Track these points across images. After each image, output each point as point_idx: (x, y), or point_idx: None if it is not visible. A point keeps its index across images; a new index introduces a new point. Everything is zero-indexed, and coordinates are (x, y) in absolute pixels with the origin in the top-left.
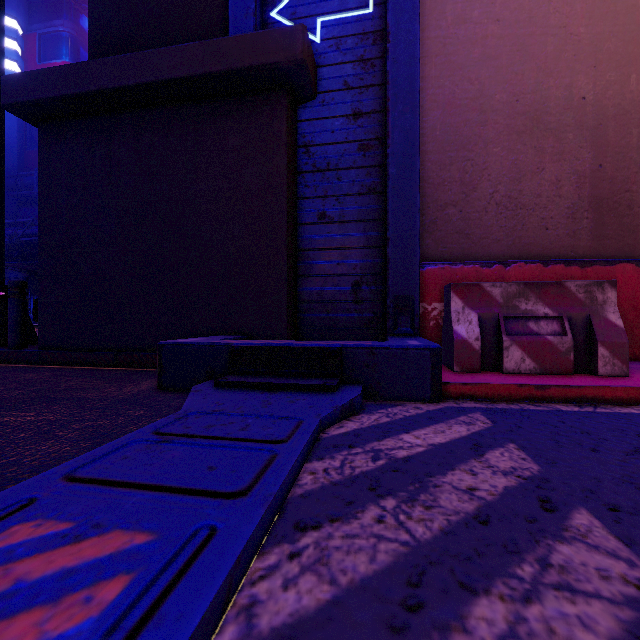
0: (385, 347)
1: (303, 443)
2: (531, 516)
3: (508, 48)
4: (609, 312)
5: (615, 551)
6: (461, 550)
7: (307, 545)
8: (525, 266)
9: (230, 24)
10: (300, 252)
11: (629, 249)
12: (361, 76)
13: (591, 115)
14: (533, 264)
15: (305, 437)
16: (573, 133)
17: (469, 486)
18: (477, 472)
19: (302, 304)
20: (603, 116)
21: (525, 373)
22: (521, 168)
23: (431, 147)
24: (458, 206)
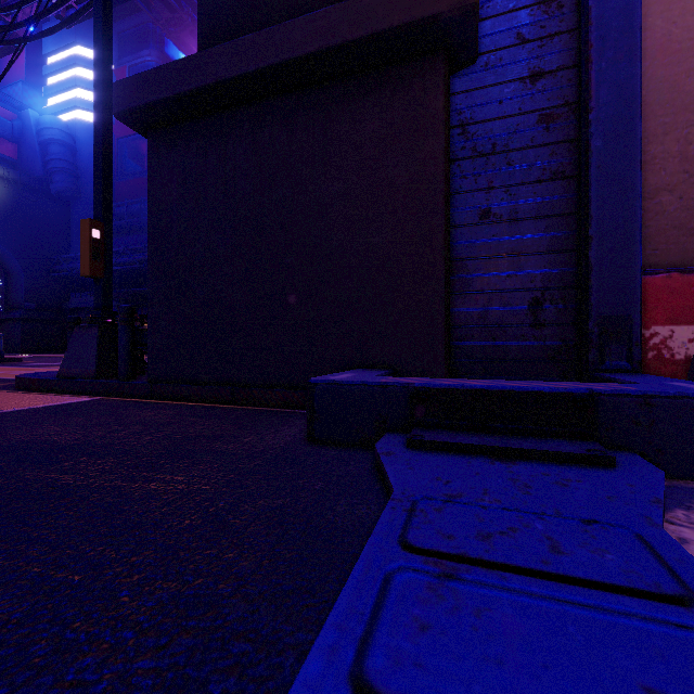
0: (671, 395)
1: None
2: None
3: None
4: None
5: None
6: None
7: None
8: None
9: None
10: (454, 262)
11: None
12: (542, 23)
13: None
14: None
15: None
16: None
17: None
18: None
19: (457, 329)
20: None
21: None
22: None
23: None
24: (676, 191)
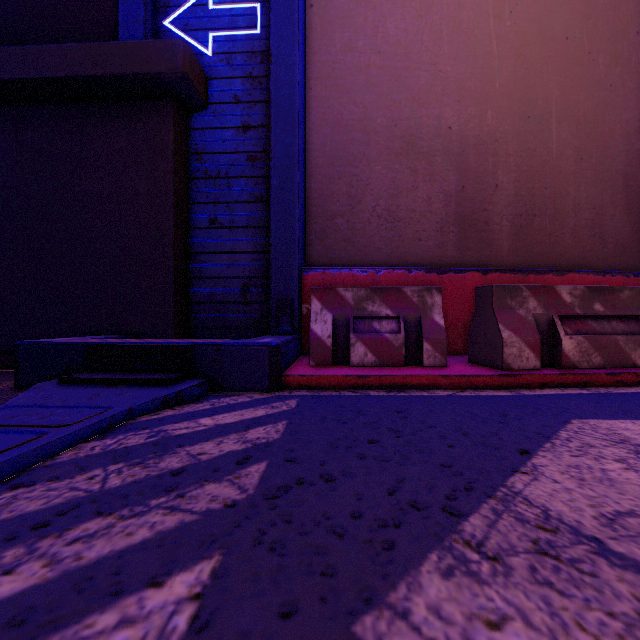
0: (230, 344)
1: (83, 426)
2: (219, 468)
3: (388, 78)
4: (435, 313)
5: (245, 485)
6: (129, 492)
7: (4, 498)
8: (393, 273)
9: (120, 28)
10: (192, 255)
11: (486, 259)
12: (250, 92)
13: (456, 143)
14: (400, 271)
15: (92, 422)
16: (441, 157)
17: (201, 452)
18: (224, 442)
19: (194, 305)
20: (466, 145)
21: (368, 366)
22: (399, 185)
23: (322, 161)
24: (345, 217)
